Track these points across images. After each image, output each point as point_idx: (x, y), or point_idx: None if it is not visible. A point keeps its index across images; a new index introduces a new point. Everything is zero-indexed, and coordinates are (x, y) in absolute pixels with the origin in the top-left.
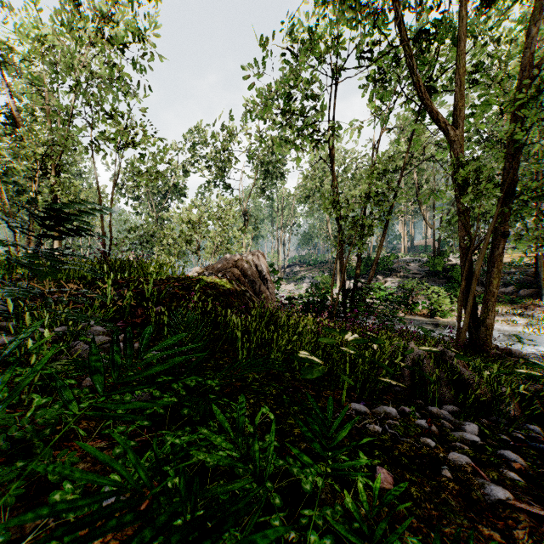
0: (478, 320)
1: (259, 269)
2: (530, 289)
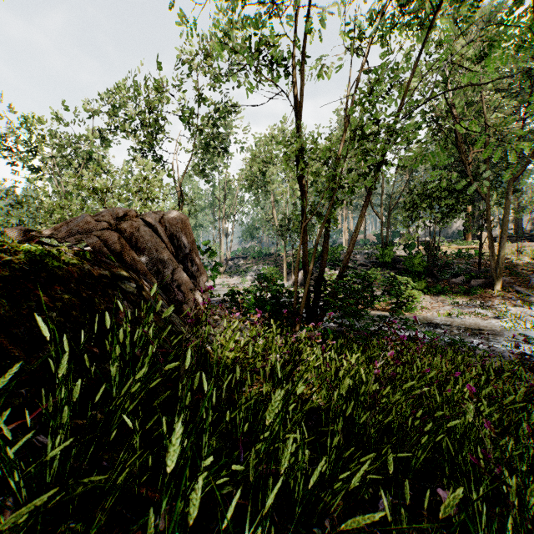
0: None
1: (177, 241)
2: (481, 279)
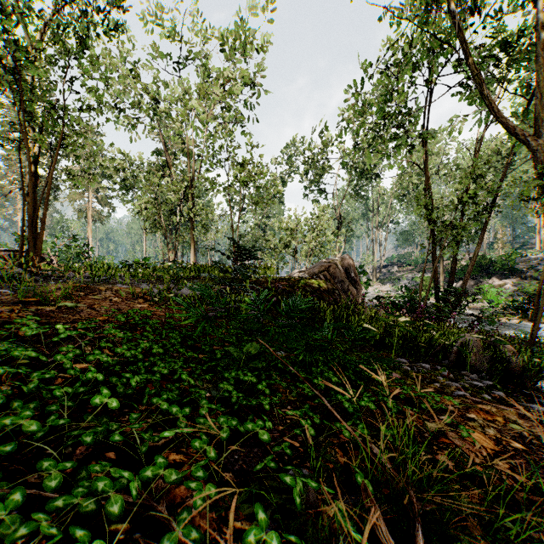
0: None
1: (348, 271)
2: None
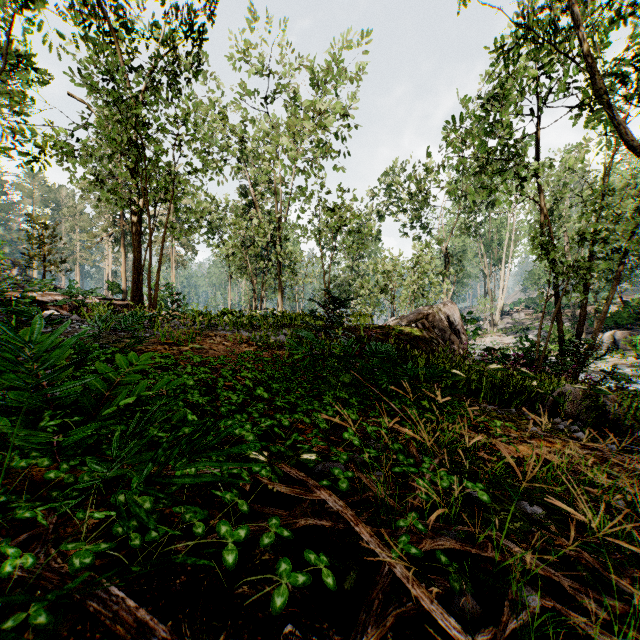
0: None
1: (450, 319)
2: None
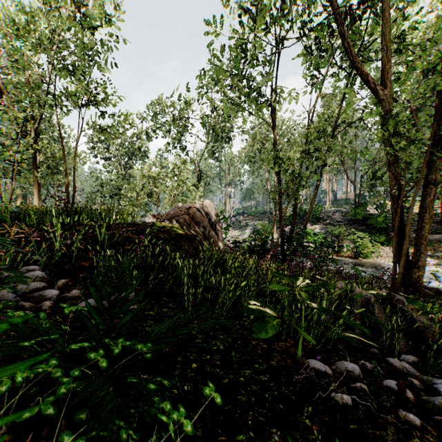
0: (410, 262)
1: (209, 216)
2: (438, 234)
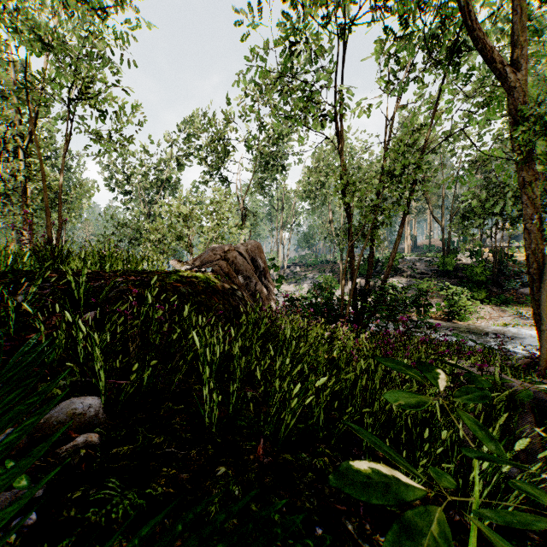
0: None
1: (255, 263)
2: None
